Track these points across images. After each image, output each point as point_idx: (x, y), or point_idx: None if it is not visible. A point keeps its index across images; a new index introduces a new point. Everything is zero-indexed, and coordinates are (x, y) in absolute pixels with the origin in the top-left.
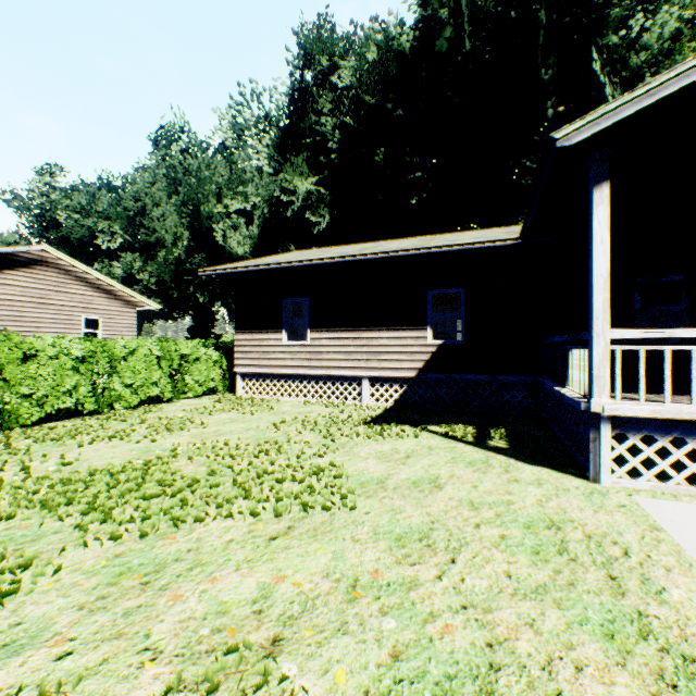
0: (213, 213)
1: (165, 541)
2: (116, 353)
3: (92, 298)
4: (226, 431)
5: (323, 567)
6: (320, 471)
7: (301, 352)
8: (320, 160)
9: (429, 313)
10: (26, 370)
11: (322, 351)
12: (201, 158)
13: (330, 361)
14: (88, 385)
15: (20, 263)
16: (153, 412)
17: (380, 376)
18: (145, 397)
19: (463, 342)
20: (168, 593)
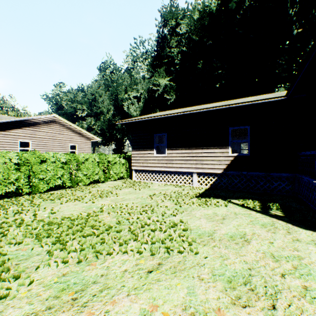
0: (123, 98)
1: (90, 266)
2: (80, 160)
3: (73, 136)
4: (127, 198)
5: (182, 300)
6: (175, 225)
7: (163, 160)
8: (171, 69)
9: (229, 139)
10: (42, 167)
11: (173, 159)
12: (118, 74)
13: (176, 164)
14: (68, 174)
15: (45, 122)
16: (95, 187)
17: (202, 172)
18: (92, 180)
19: (249, 154)
20: (85, 310)
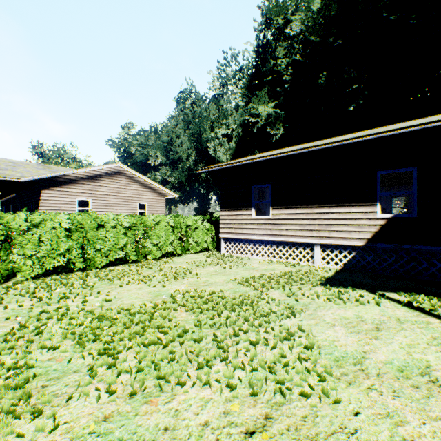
0: (208, 138)
1: (148, 406)
2: (148, 224)
3: (142, 192)
4: (212, 282)
5: None
6: (290, 337)
7: (265, 224)
8: (276, 90)
9: (377, 191)
10: (99, 234)
11: (281, 223)
12: (202, 106)
13: (287, 231)
14: (132, 244)
15: (108, 174)
16: (168, 263)
17: (329, 244)
18: (165, 252)
19: (415, 215)
20: None
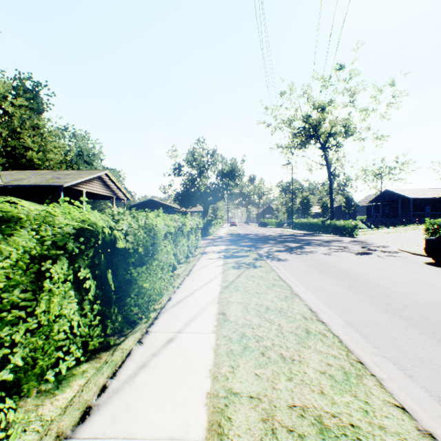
0: None
1: None
2: None
3: None
4: None
5: None
6: None
7: None
8: None
9: None
10: None
11: None
12: None
13: None
14: None
15: None
16: None
17: None
18: None
19: None
20: None
